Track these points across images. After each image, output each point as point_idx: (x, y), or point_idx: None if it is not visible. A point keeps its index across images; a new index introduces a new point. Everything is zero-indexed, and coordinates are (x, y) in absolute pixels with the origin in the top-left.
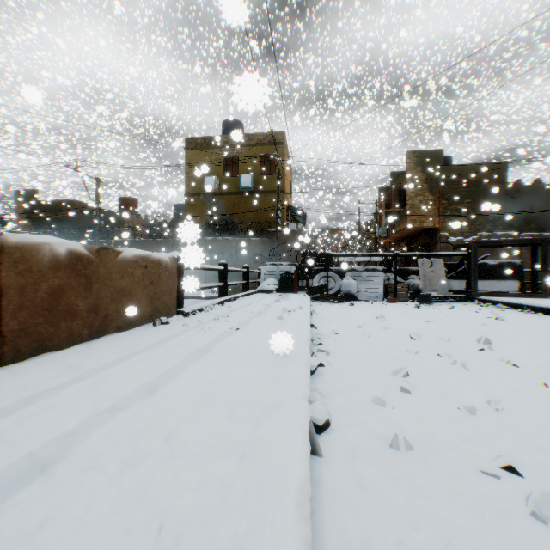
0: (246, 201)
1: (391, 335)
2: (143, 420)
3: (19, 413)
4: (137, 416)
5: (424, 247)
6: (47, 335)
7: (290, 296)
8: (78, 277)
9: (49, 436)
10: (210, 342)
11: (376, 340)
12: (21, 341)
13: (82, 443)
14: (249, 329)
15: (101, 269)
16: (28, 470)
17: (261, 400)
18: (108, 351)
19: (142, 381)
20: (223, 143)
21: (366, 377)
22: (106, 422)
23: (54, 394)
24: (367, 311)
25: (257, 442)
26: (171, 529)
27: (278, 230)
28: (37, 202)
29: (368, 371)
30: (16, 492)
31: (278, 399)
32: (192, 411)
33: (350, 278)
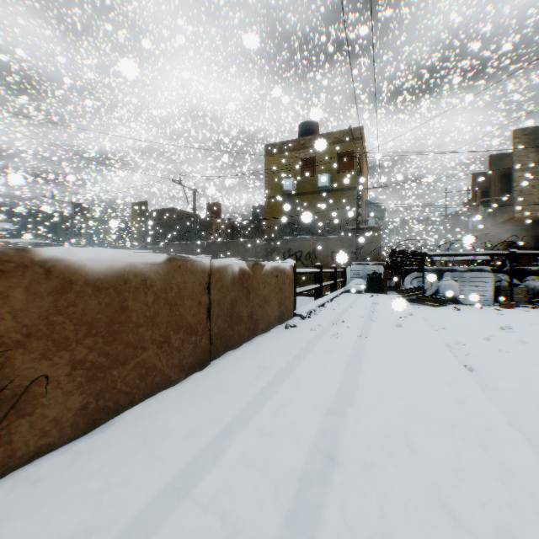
0: (322, 200)
1: (534, 352)
2: (371, 427)
3: (266, 407)
4: (360, 422)
5: (535, 240)
6: (228, 337)
7: (382, 297)
8: (243, 289)
9: (310, 431)
10: (352, 350)
11: (519, 357)
12: (217, 342)
13: (340, 441)
14: (379, 338)
15: (254, 281)
16: (324, 459)
17: (467, 422)
18: (274, 353)
19: (332, 387)
20: (301, 146)
21: (536, 403)
22: (343, 425)
23: (274, 392)
24: (481, 318)
25: (503, 466)
26: (494, 535)
27: (359, 228)
28: (146, 211)
29: (534, 395)
30: (331, 476)
31: (480, 422)
32: (408, 424)
33: (449, 279)
